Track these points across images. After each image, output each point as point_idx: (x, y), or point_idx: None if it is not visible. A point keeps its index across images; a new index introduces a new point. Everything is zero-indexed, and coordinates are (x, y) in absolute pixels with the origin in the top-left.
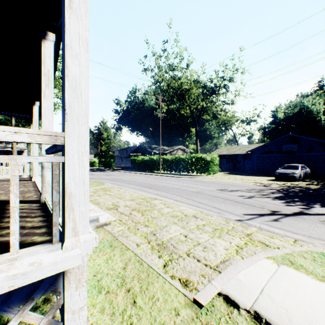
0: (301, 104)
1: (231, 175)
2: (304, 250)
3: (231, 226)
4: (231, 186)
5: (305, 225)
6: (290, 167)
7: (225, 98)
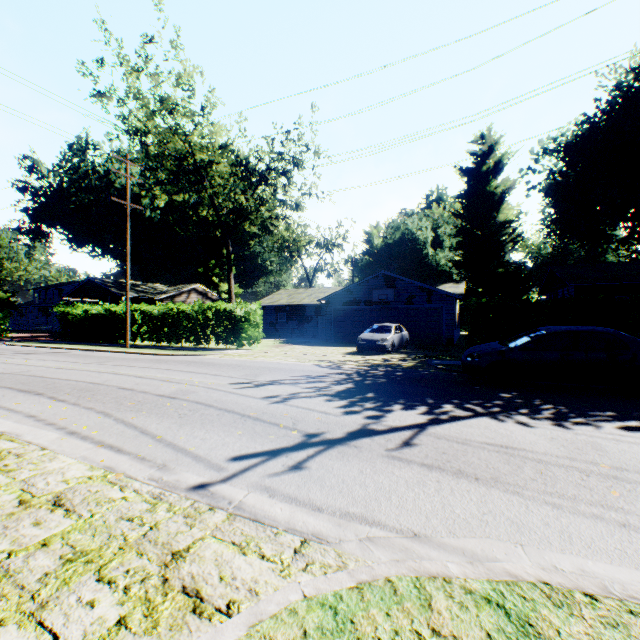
0: (405, 227)
1: (288, 347)
2: (295, 602)
3: (151, 524)
4: (269, 371)
5: (355, 470)
6: (380, 329)
7: (286, 195)
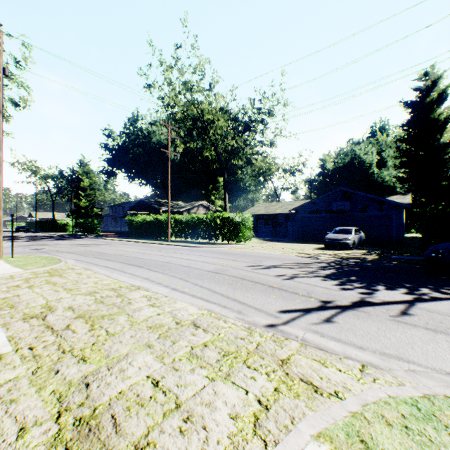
0: (353, 153)
1: (269, 243)
2: (384, 398)
3: (256, 343)
4: (267, 259)
5: (373, 327)
6: (342, 231)
7: (263, 137)
